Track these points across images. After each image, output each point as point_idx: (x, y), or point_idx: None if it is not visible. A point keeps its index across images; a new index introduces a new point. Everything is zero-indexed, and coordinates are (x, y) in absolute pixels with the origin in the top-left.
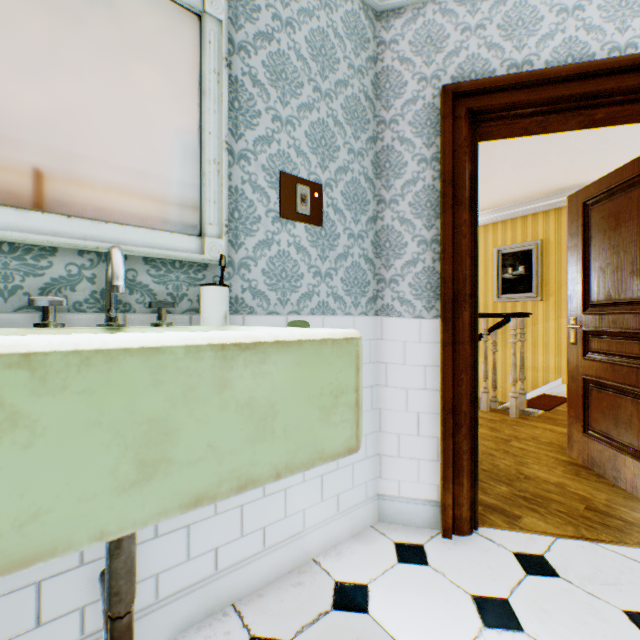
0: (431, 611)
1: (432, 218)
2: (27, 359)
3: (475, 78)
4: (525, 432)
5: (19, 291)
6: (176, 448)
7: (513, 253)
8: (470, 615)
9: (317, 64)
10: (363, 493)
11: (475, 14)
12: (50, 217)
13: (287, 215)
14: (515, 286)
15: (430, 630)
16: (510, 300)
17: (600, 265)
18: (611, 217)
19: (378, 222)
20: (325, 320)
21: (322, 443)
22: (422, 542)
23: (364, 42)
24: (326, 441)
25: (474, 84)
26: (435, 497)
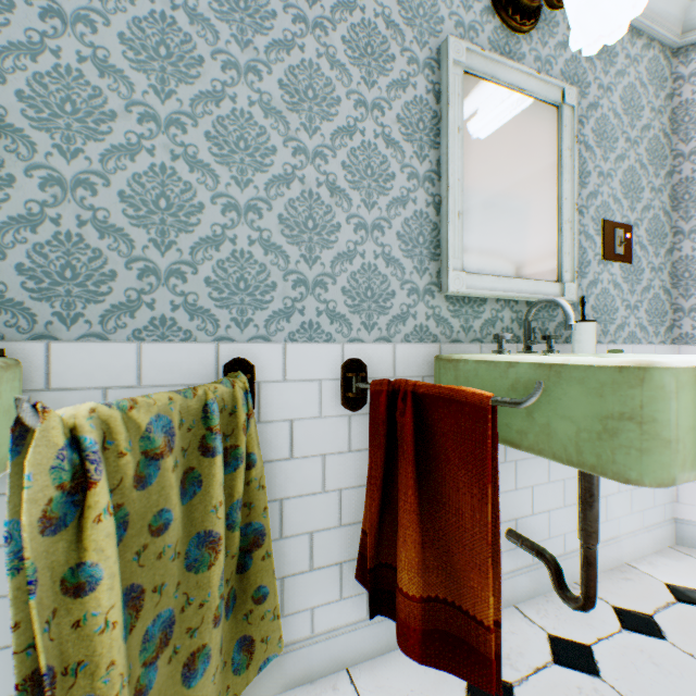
0: None
1: None
2: None
3: None
4: None
5: (470, 329)
6: None
7: None
8: None
9: (626, 117)
10: (661, 514)
11: None
12: (489, 278)
13: (607, 257)
14: None
15: None
16: None
17: None
18: None
19: (673, 253)
20: (632, 349)
21: None
22: None
23: (661, 82)
24: None
25: None
26: None
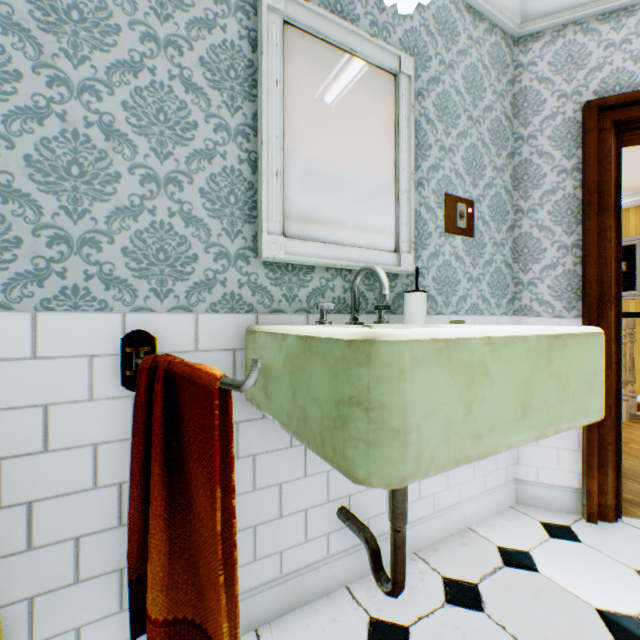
0: (599, 577)
1: (572, 224)
2: (489, 340)
3: (619, 91)
4: None
5: (296, 298)
6: (532, 400)
7: None
8: (639, 584)
9: (469, 96)
10: (503, 476)
11: (619, 30)
12: (315, 244)
13: (449, 230)
14: None
15: (604, 591)
16: None
17: None
18: None
19: (515, 230)
20: (475, 319)
21: (587, 408)
22: (567, 524)
23: (504, 68)
24: (589, 407)
25: (621, 98)
26: (575, 485)
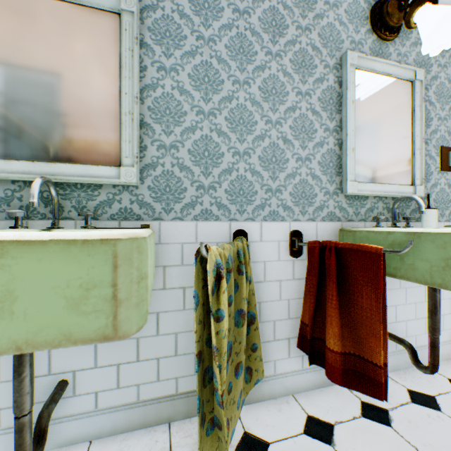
0: None
1: None
2: None
3: None
4: None
5: (358, 214)
6: None
7: None
8: None
9: None
10: None
11: None
12: (370, 184)
13: (443, 169)
14: None
15: None
16: None
17: None
18: None
19: None
20: None
21: None
22: None
23: None
24: None
25: None
26: None
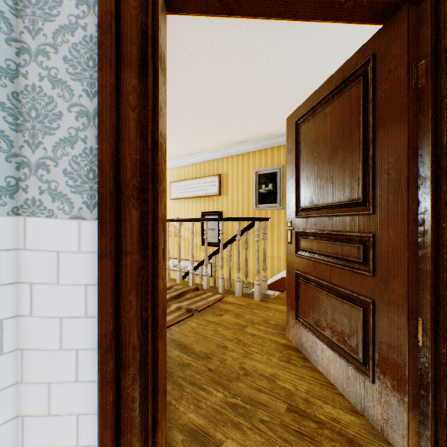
0: None
1: (97, 82)
2: None
3: None
4: (261, 315)
5: None
6: None
7: (266, 174)
8: None
9: None
10: None
11: None
12: None
13: None
14: (267, 198)
15: None
16: (264, 208)
17: (307, 174)
18: (314, 132)
19: (20, 80)
20: None
21: None
22: None
23: None
24: None
25: None
26: None
